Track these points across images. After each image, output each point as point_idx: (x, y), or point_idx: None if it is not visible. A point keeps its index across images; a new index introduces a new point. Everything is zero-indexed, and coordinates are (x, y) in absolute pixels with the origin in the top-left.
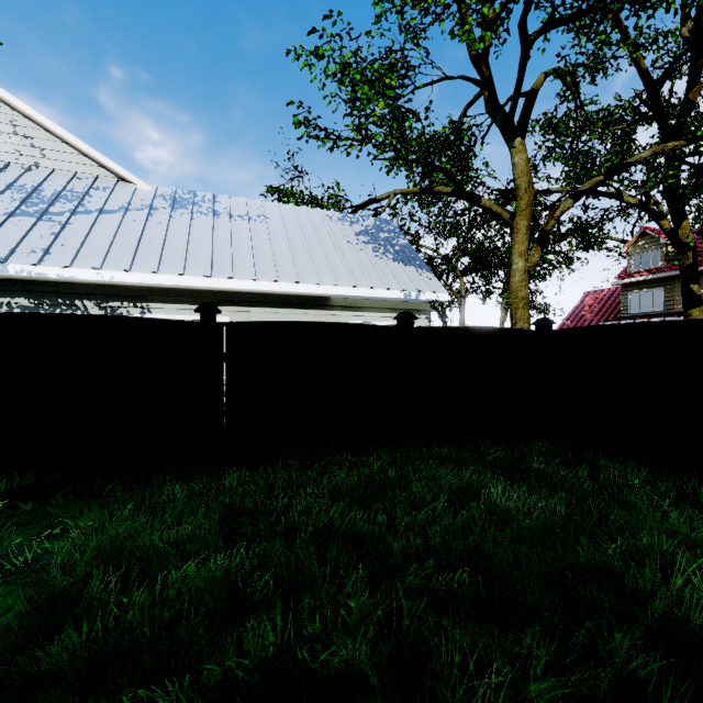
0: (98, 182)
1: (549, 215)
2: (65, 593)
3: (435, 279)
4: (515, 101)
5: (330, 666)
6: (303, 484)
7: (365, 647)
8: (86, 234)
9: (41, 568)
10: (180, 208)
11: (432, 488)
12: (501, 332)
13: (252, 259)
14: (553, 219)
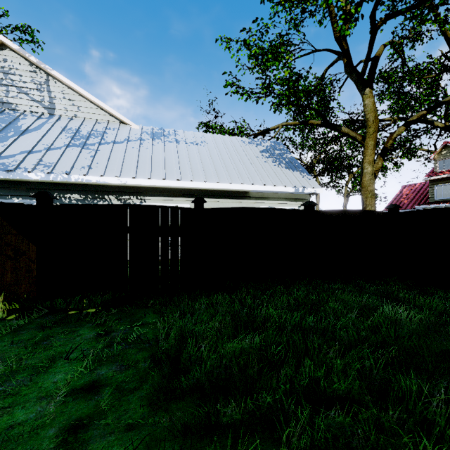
0: (109, 125)
1: (388, 137)
2: (169, 353)
3: (313, 179)
4: (366, 65)
5: (334, 392)
6: (266, 302)
7: (358, 381)
8: (108, 156)
9: (147, 341)
10: (157, 139)
11: (346, 306)
12: (367, 213)
13: (202, 169)
14: (391, 139)
